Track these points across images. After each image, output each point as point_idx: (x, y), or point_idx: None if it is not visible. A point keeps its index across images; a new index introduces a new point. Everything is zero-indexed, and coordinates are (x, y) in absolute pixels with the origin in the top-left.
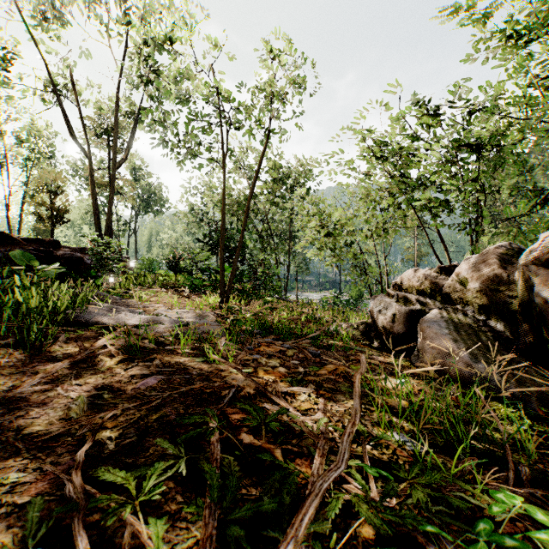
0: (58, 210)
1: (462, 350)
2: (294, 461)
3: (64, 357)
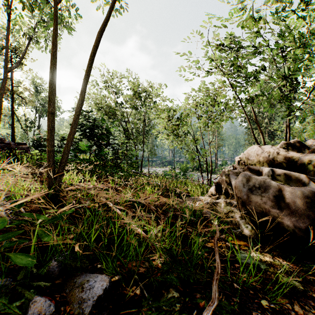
0: None
1: None
2: None
3: None
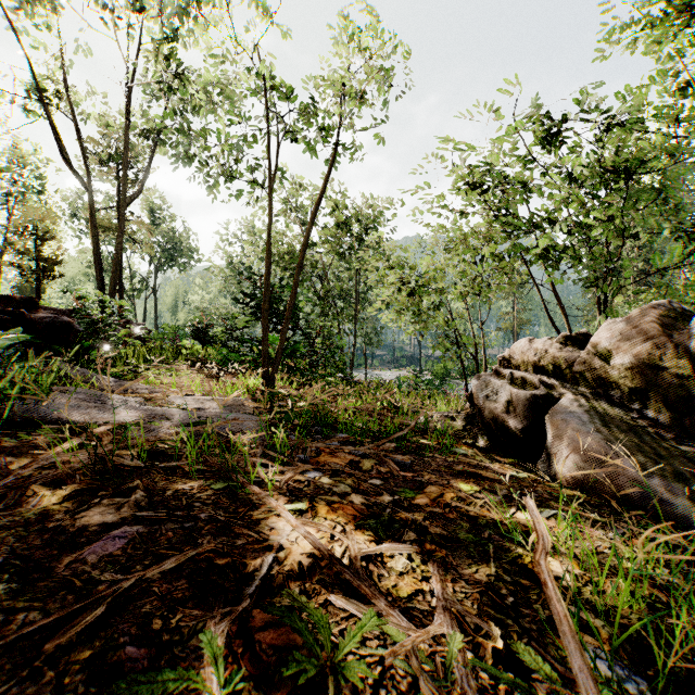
0: (47, 260)
1: (622, 456)
2: None
3: None
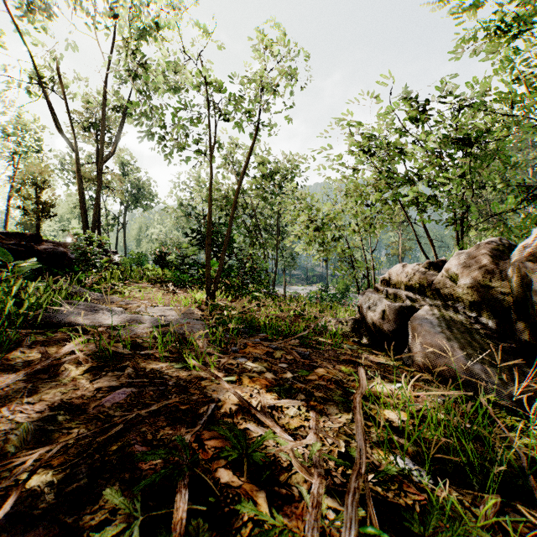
0: (44, 204)
1: (457, 350)
2: (282, 510)
3: (25, 365)
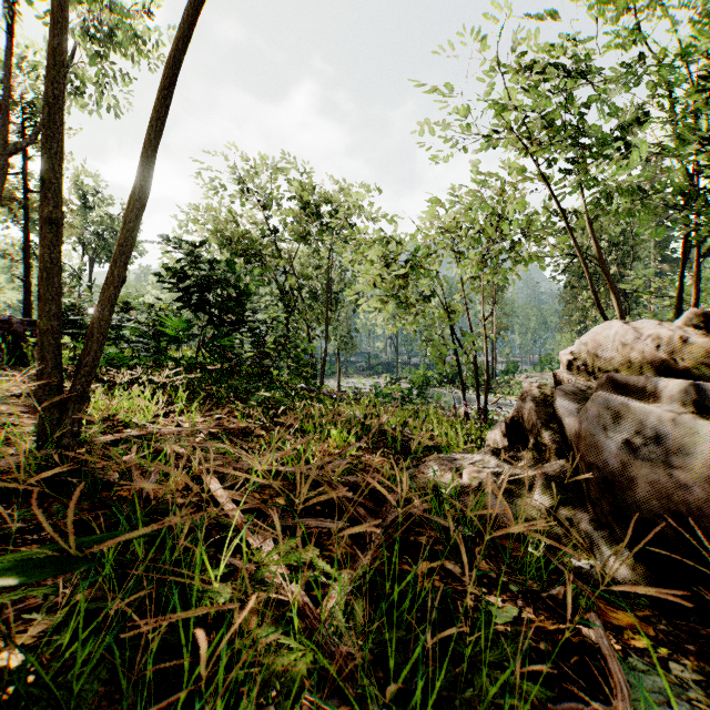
0: None
1: None
2: None
3: None
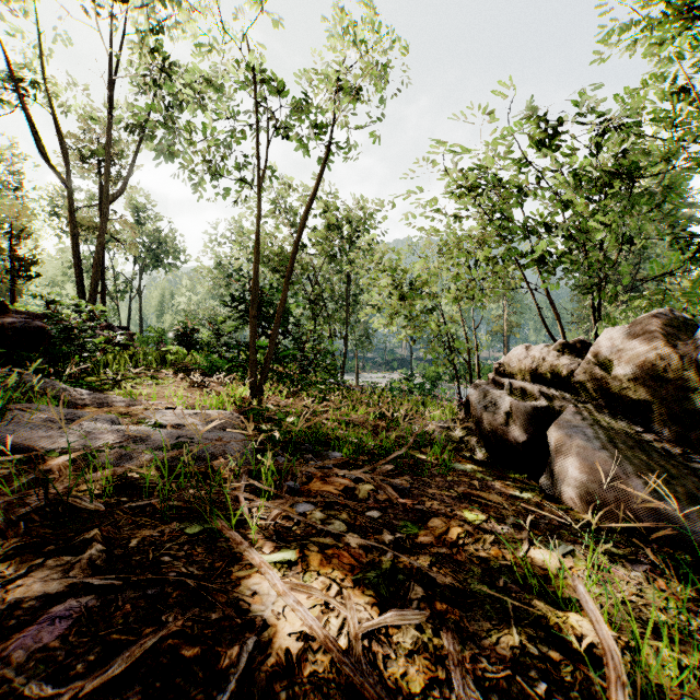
0: (23, 260)
1: (632, 477)
2: None
3: None
